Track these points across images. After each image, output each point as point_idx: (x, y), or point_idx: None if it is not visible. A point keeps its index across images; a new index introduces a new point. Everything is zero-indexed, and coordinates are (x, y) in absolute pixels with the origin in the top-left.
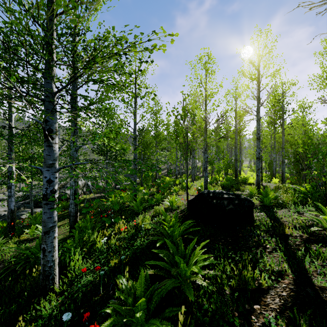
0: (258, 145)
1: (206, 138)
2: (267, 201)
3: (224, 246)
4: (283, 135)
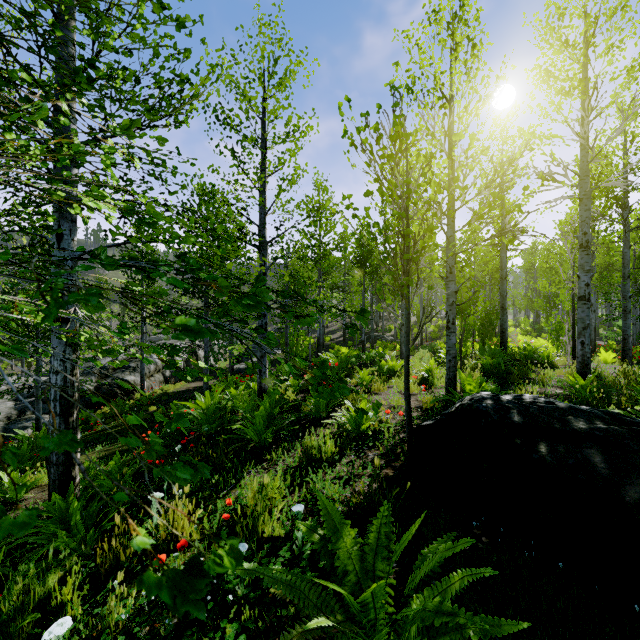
0: (584, 263)
1: (452, 239)
2: None
3: None
4: (626, 246)
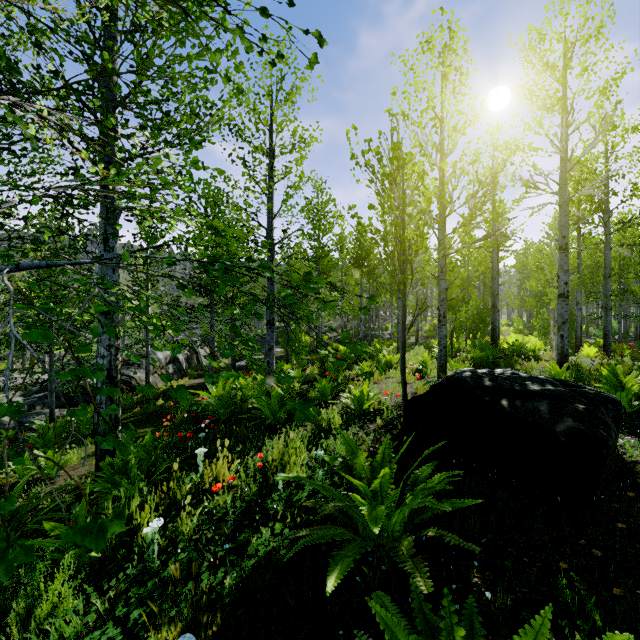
0: (563, 264)
1: (442, 242)
2: (623, 400)
3: (582, 578)
4: (607, 248)
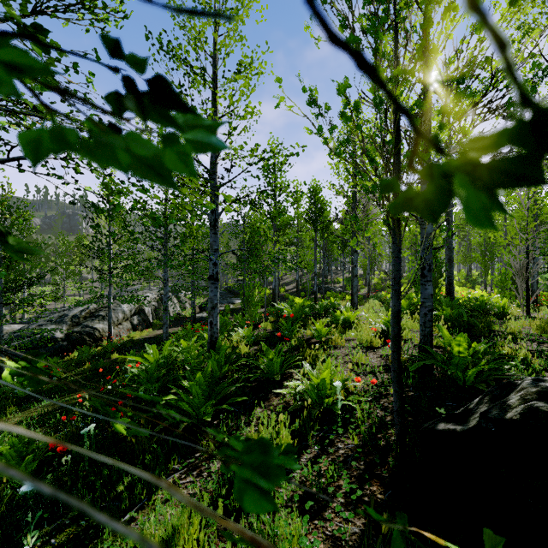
0: None
1: None
2: None
3: None
4: None
